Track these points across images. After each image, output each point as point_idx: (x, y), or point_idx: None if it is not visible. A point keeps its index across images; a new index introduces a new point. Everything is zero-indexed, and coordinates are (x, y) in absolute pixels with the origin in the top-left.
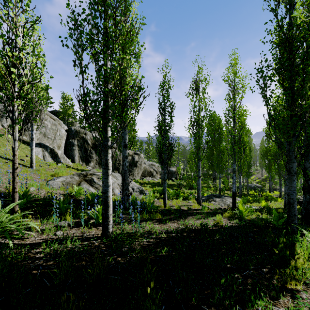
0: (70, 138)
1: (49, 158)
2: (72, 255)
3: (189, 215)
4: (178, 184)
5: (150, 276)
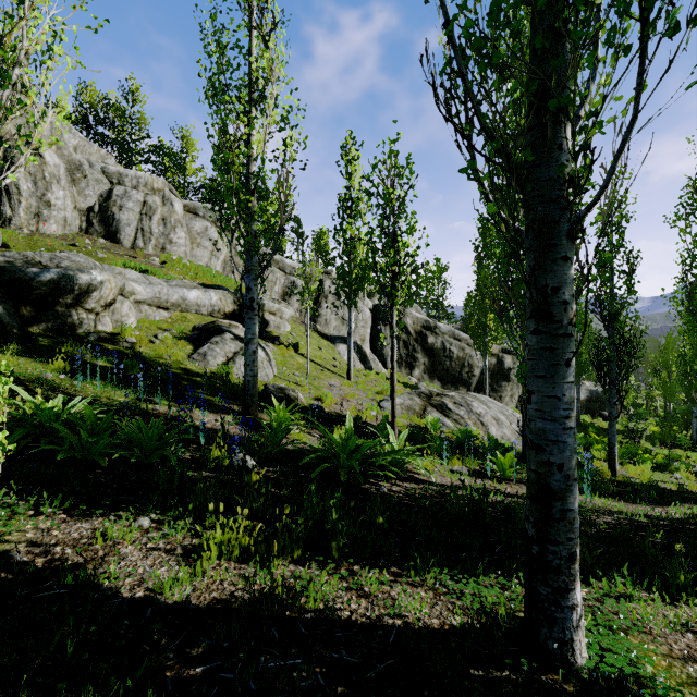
0: (377, 323)
1: (357, 362)
2: (508, 508)
3: (687, 501)
4: (629, 430)
5: (655, 552)
